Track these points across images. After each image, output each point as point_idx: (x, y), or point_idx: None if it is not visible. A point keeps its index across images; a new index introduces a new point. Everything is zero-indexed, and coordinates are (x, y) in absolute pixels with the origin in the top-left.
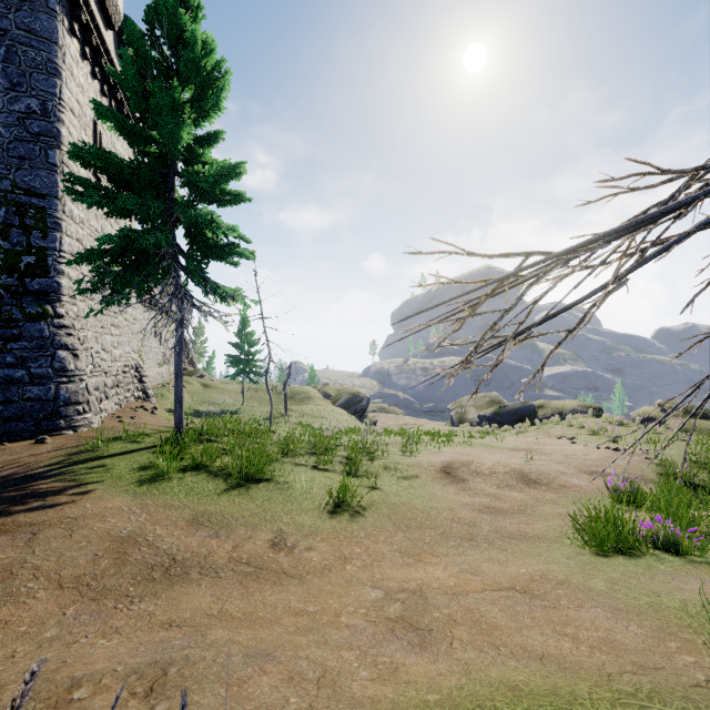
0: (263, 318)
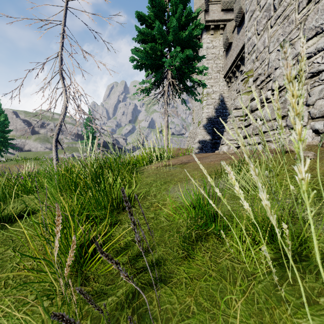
0: (66, 9)
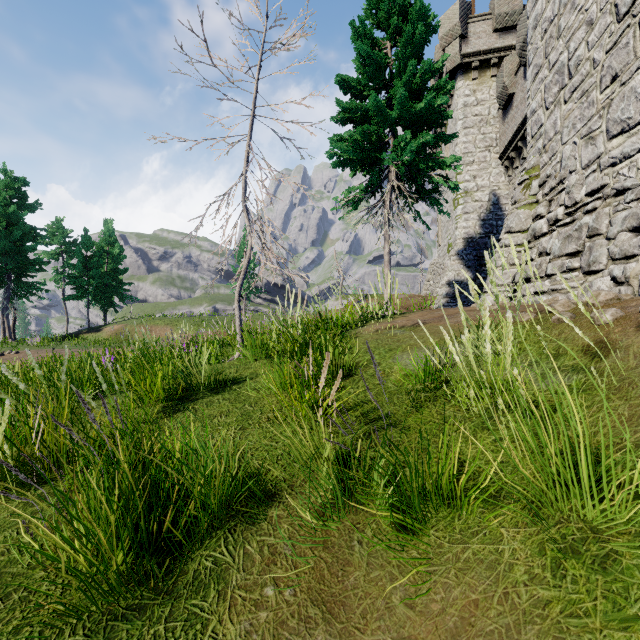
0: (252, 118)
